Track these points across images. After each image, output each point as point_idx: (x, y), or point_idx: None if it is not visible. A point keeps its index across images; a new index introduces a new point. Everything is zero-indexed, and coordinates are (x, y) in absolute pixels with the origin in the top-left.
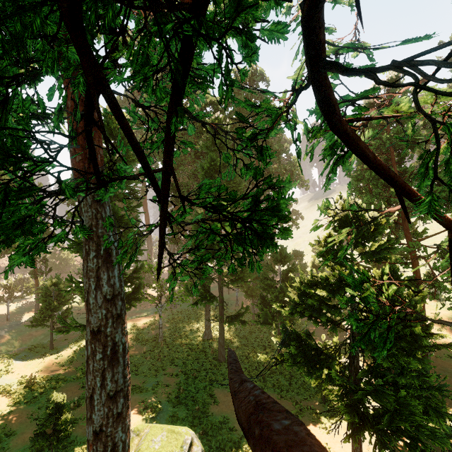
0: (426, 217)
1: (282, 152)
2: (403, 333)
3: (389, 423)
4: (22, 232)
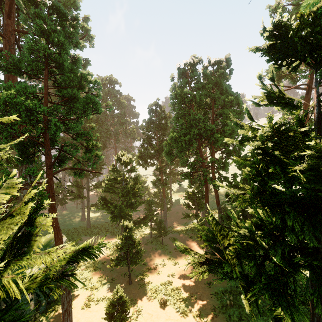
0: (159, 158)
1: (125, 123)
2: (126, 190)
3: (120, 214)
4: (30, 161)
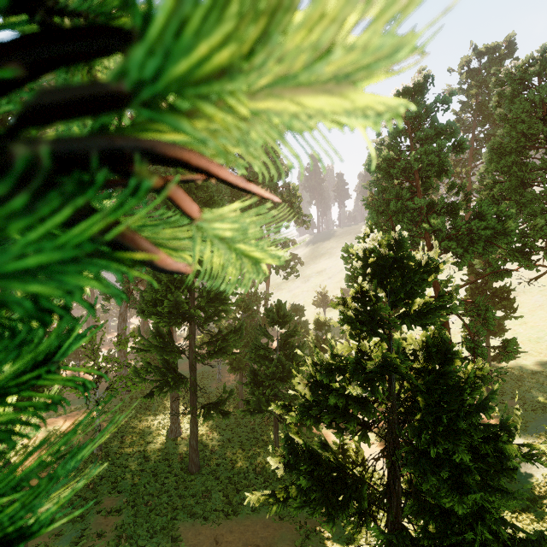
0: (463, 263)
1: (278, 176)
2: (484, 452)
3: None
4: None
